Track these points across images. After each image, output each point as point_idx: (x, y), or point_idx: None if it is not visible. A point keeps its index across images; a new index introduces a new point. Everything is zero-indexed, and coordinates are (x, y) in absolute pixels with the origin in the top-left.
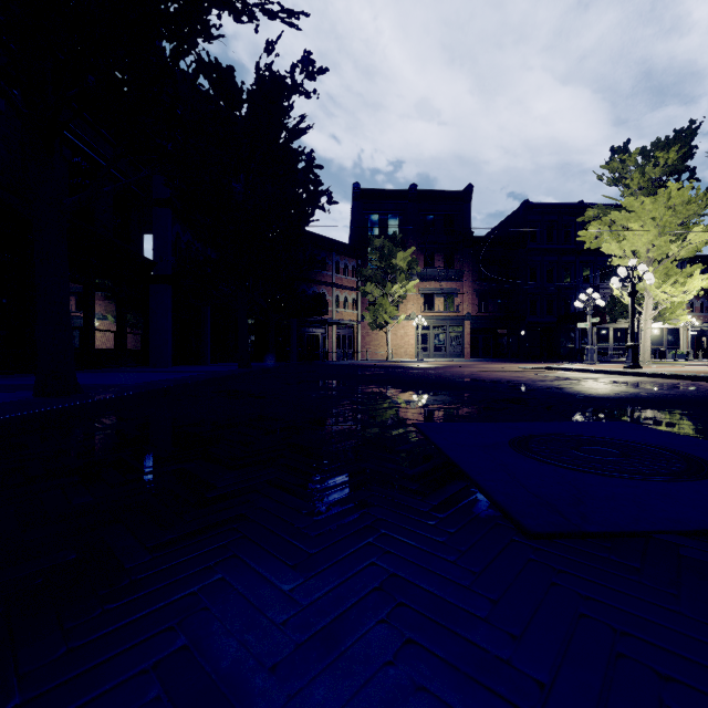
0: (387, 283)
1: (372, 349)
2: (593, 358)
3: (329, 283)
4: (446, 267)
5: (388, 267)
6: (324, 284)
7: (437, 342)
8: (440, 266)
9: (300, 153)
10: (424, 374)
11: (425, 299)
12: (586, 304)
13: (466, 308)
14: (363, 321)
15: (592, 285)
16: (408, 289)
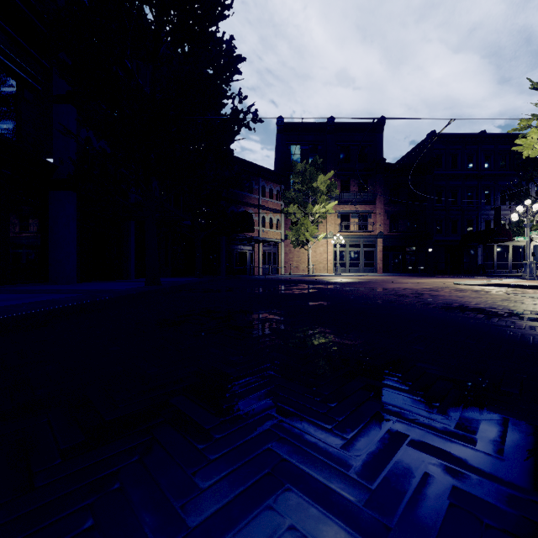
0: (308, 205)
1: (294, 264)
2: (532, 274)
3: (255, 205)
4: (361, 191)
5: (310, 189)
6: (251, 206)
7: (352, 258)
8: (355, 190)
9: (218, 40)
10: (369, 294)
11: (341, 220)
12: (524, 216)
13: (378, 227)
14: (286, 239)
15: (493, 207)
16: (327, 210)
